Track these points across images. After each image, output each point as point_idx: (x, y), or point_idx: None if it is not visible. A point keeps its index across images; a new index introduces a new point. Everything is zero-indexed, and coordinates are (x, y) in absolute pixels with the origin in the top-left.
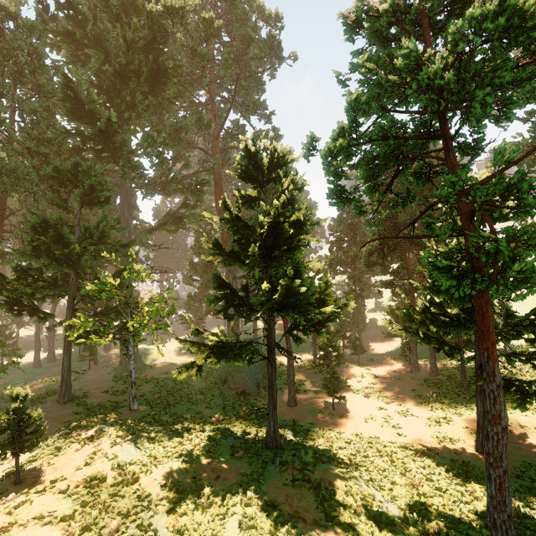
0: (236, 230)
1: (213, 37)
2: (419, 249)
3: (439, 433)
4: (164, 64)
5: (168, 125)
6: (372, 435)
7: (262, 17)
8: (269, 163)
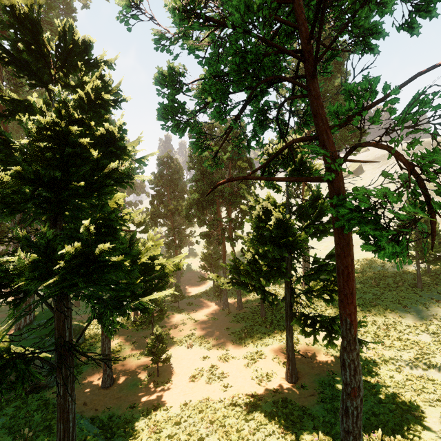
0: None
1: None
2: (228, 204)
3: (256, 371)
4: None
5: None
6: (201, 397)
7: None
8: (61, 53)
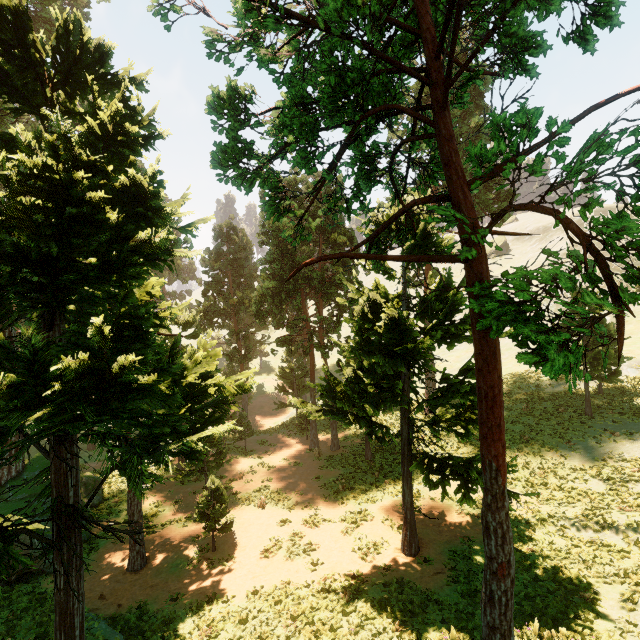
0: None
1: None
2: (319, 296)
3: (360, 540)
4: None
5: None
6: (278, 581)
7: None
8: (62, 62)
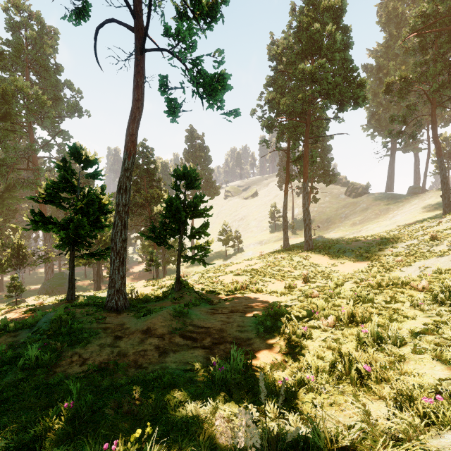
0: None
1: (44, 105)
2: None
3: None
4: (10, 114)
5: (12, 149)
6: None
7: (68, 87)
8: None
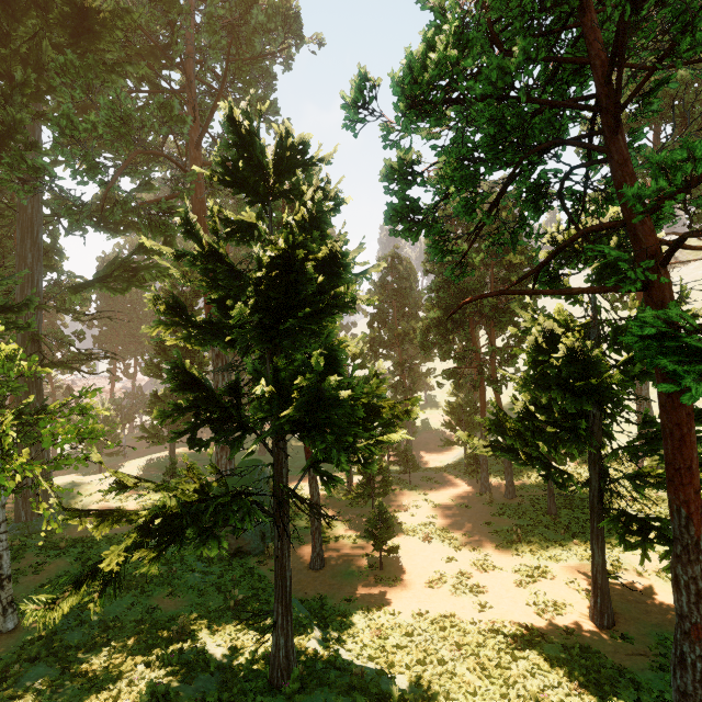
0: (213, 280)
1: None
2: (490, 325)
3: (536, 596)
4: None
5: (105, 106)
6: (443, 611)
7: None
8: (277, 161)
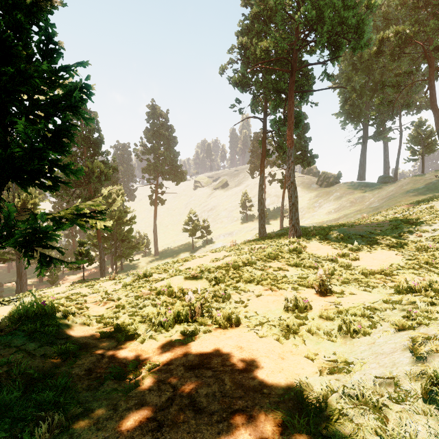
0: None
1: None
2: None
3: None
4: None
5: None
6: None
7: None
8: None
